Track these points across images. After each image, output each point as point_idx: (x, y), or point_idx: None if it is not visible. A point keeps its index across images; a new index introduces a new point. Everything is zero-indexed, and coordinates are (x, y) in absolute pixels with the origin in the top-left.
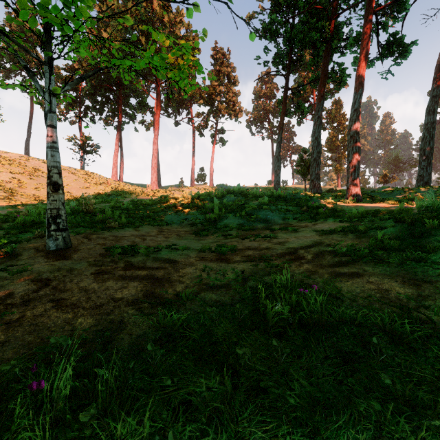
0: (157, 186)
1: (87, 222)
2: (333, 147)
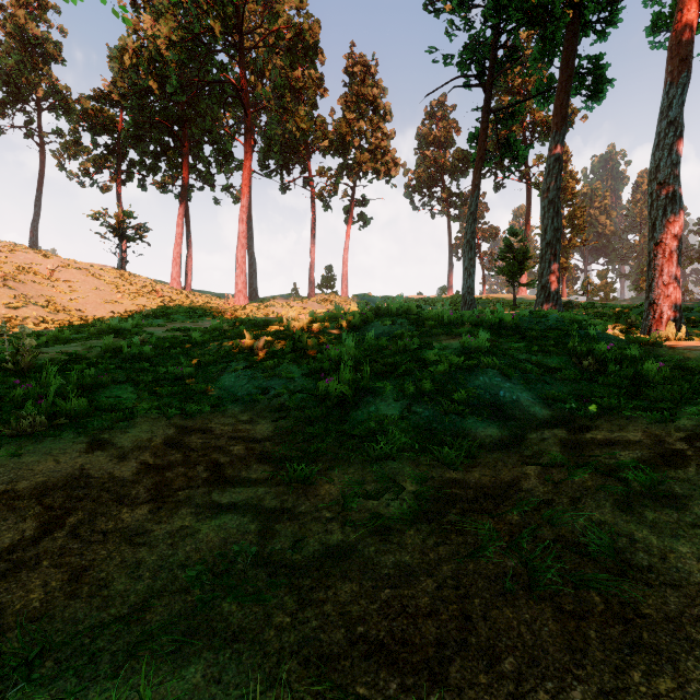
0: (245, 298)
1: None
2: None
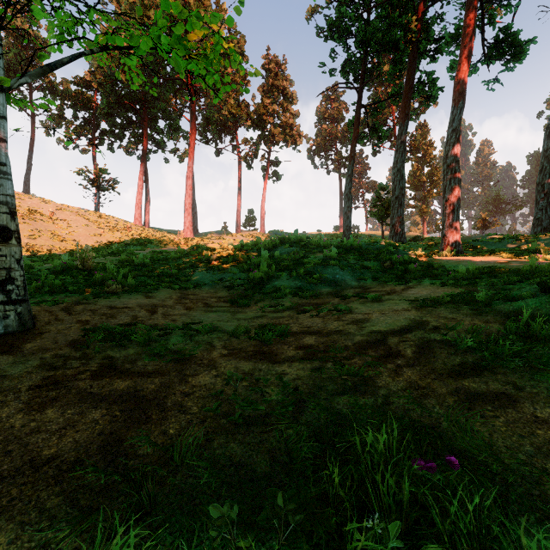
0: (191, 233)
1: (78, 284)
2: (418, 183)
